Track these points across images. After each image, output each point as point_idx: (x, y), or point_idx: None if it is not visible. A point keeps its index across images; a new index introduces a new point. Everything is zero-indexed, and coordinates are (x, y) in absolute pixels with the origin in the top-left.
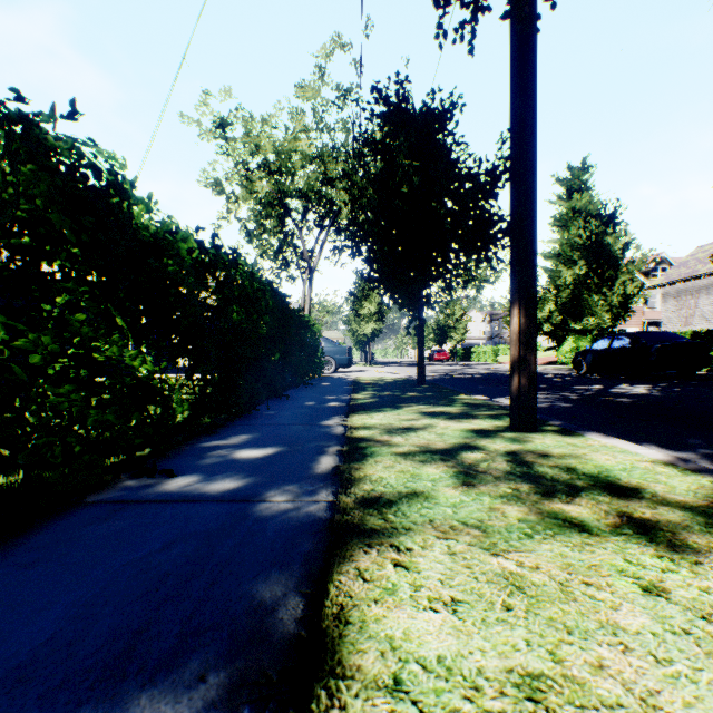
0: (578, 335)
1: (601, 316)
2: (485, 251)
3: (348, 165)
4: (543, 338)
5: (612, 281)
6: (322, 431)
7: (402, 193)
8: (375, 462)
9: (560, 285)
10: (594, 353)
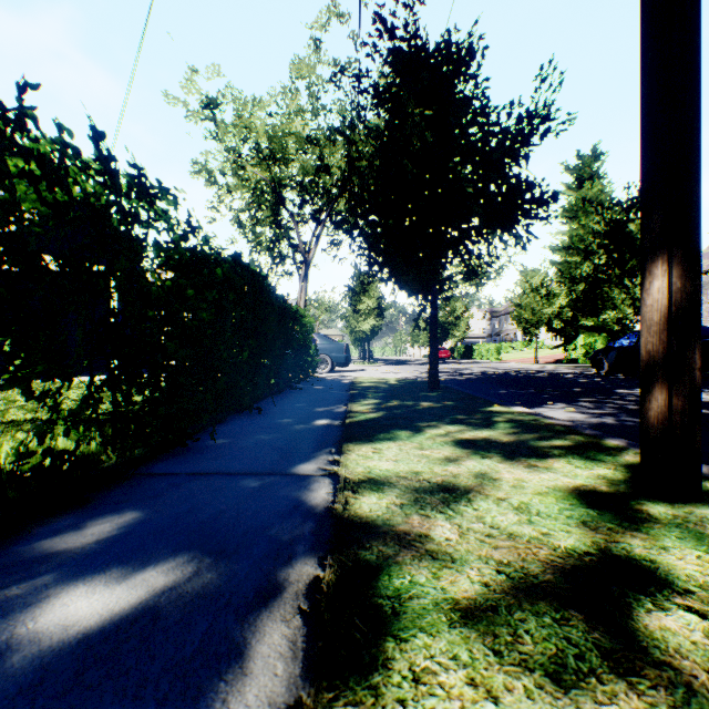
0: (589, 332)
1: (623, 311)
2: (515, 222)
3: (344, 118)
4: (546, 335)
5: (634, 272)
6: (289, 497)
7: (413, 145)
8: (416, 688)
9: (576, 277)
10: (618, 351)
